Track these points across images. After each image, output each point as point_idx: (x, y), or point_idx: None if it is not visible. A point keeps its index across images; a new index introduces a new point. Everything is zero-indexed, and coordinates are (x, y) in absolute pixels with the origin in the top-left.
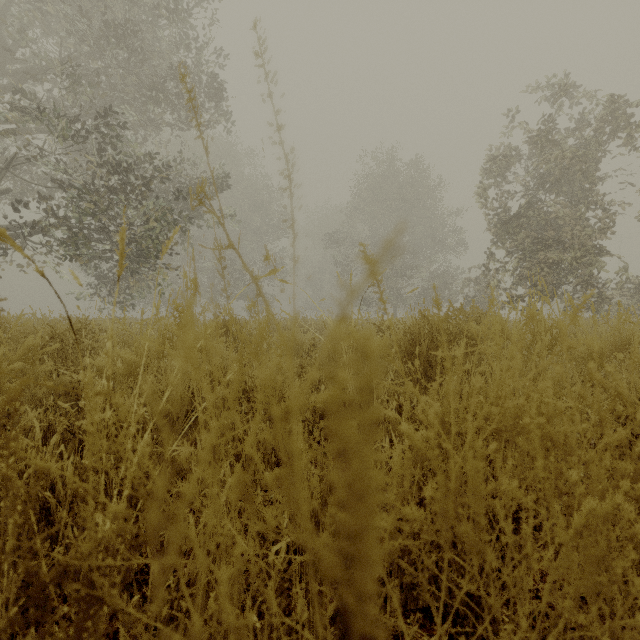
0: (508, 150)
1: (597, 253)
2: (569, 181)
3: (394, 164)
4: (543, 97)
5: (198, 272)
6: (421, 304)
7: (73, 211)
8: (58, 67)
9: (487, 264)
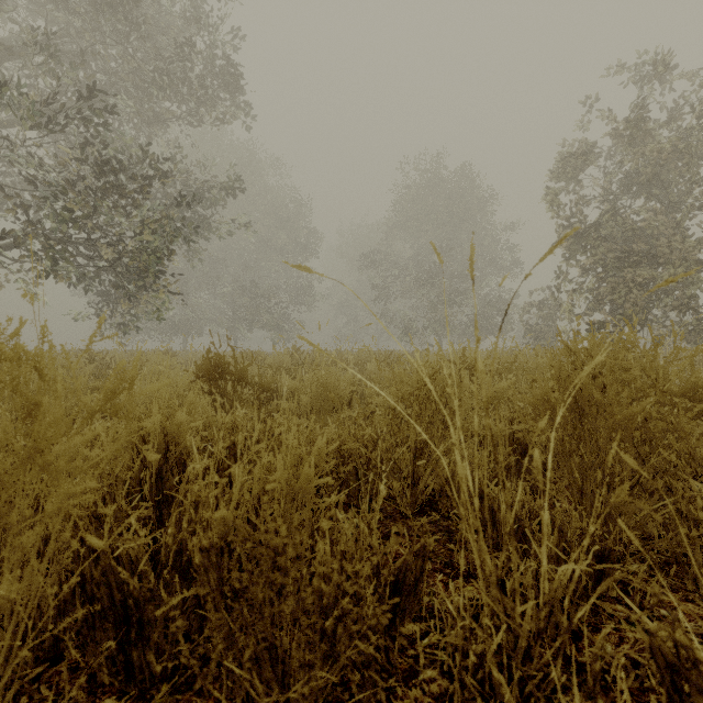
0: (584, 147)
1: (698, 270)
2: (662, 182)
3: (440, 172)
4: (631, 78)
5: (216, 297)
6: (470, 334)
7: (50, 217)
8: (29, 35)
9: (558, 285)
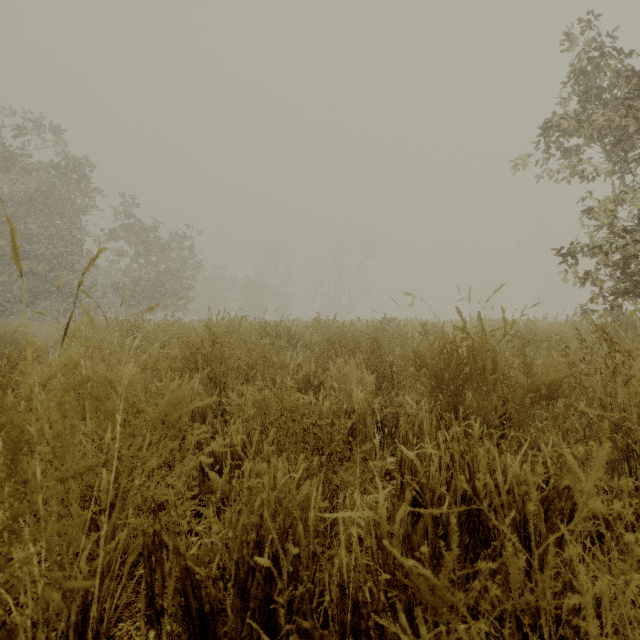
0: None
1: None
2: None
3: None
4: None
5: None
6: None
7: None
8: None
9: None
